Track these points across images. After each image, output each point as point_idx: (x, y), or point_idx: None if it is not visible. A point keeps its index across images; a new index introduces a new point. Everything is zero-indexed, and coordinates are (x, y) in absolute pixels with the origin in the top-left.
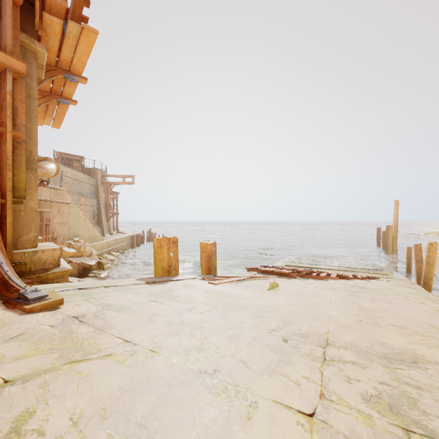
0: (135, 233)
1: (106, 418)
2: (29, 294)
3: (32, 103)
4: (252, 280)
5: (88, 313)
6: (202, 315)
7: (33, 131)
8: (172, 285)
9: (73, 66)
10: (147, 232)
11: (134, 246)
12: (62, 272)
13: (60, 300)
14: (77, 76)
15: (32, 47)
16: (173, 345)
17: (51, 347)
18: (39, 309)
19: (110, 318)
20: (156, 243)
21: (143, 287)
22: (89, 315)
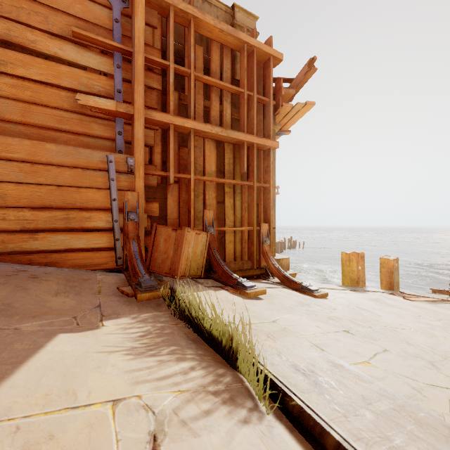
0: (278, 240)
1: (447, 352)
2: (309, 287)
3: (273, 162)
4: (448, 303)
5: (350, 304)
6: (437, 323)
7: (273, 180)
8: (372, 295)
9: (285, 126)
10: (288, 239)
11: (278, 252)
12: (292, 274)
13: (327, 293)
14: (285, 131)
15: (274, 127)
16: (441, 334)
17: (363, 318)
18: (320, 296)
19: (369, 310)
20: (344, 257)
21: (353, 293)
22: (353, 306)
